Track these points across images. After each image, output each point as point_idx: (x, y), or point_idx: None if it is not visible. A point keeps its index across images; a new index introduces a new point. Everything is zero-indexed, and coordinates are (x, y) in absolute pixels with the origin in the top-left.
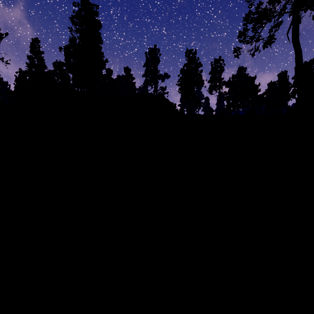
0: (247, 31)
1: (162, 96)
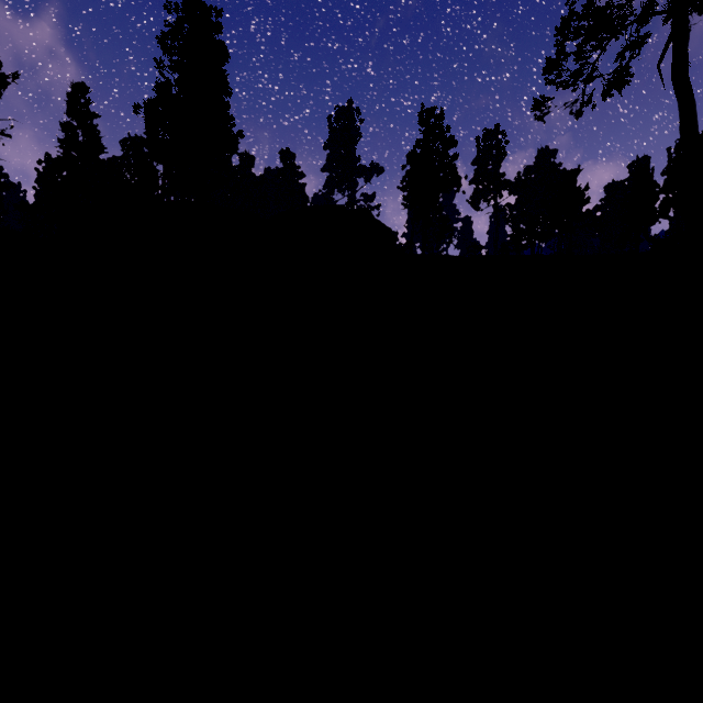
0: (564, 58)
1: (367, 212)
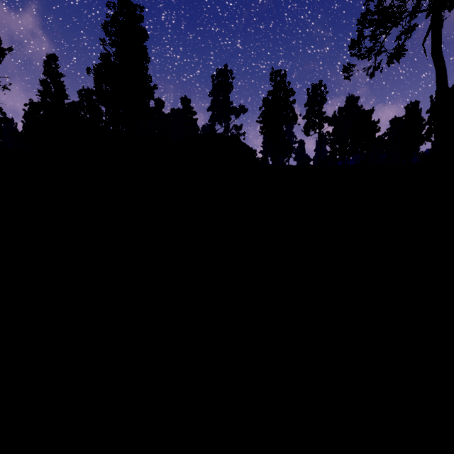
0: (363, 39)
1: (236, 138)
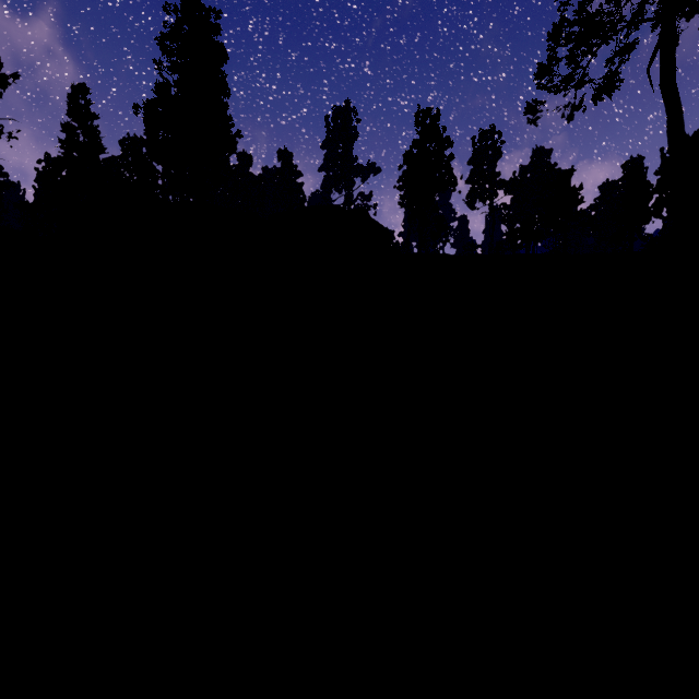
0: (556, 63)
1: (364, 213)
